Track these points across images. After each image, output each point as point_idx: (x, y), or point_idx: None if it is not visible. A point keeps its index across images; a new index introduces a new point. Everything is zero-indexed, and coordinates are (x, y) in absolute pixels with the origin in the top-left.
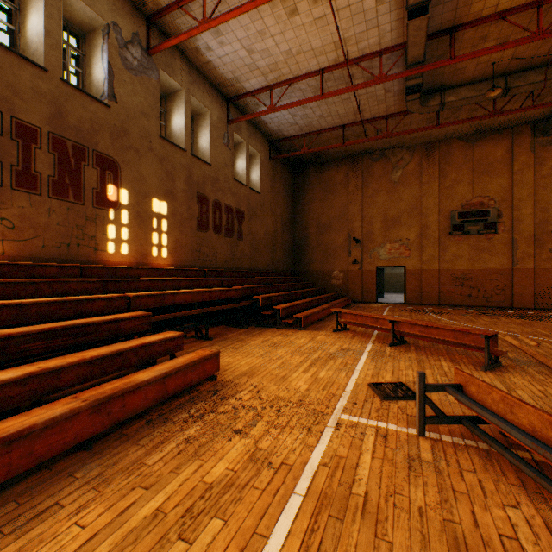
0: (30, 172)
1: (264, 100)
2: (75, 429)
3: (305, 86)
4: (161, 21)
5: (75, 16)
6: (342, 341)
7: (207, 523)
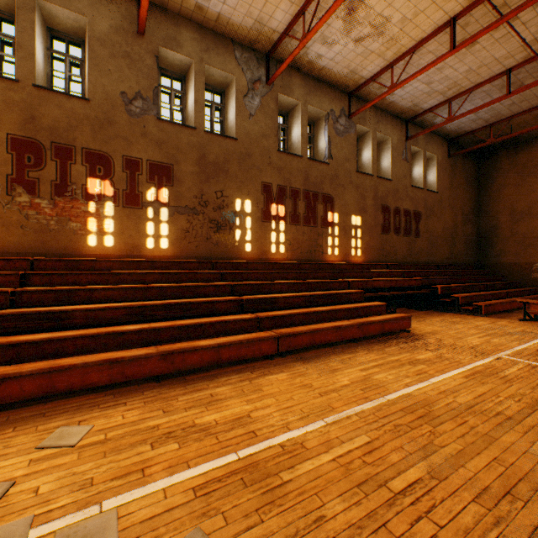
0: (296, 214)
1: (441, 111)
2: (352, 332)
3: (488, 87)
4: (357, 92)
5: (310, 116)
6: (526, 327)
7: (419, 365)
